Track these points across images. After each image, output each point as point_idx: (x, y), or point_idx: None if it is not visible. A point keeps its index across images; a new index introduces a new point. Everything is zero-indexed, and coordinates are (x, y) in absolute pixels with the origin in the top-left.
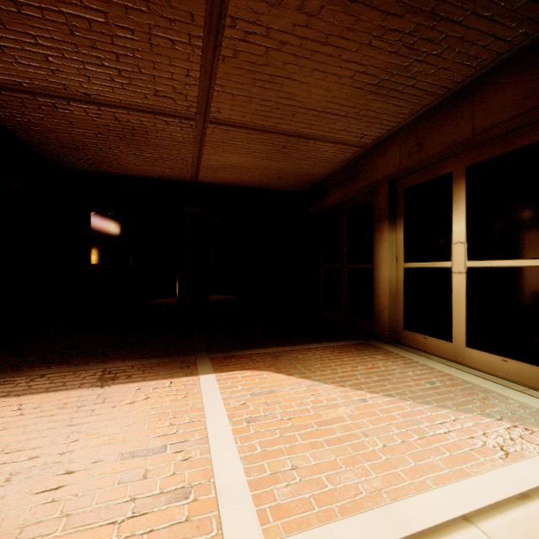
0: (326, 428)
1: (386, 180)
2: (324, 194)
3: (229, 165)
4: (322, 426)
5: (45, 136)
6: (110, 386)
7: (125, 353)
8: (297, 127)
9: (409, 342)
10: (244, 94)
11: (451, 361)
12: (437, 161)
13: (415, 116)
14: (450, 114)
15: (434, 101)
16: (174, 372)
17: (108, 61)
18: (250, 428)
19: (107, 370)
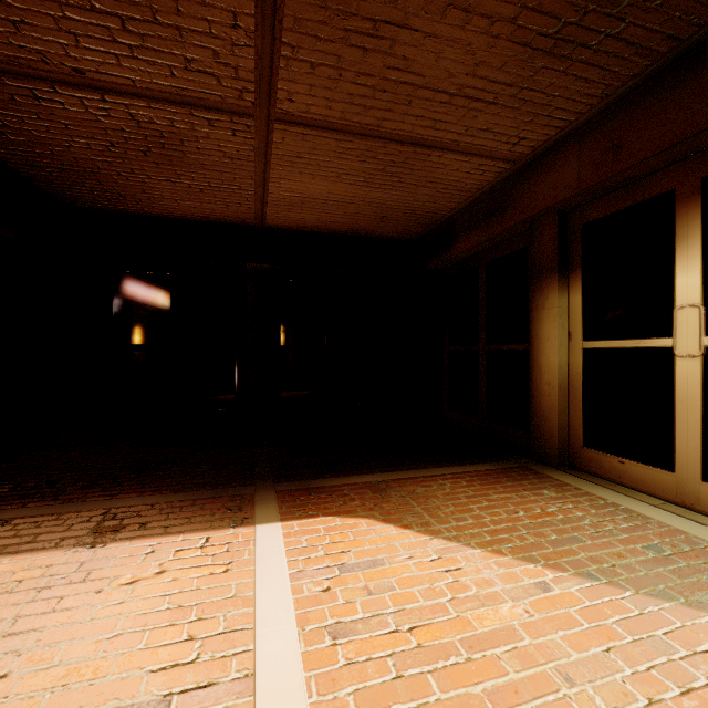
0: (485, 656)
1: (552, 212)
2: (450, 241)
3: (309, 197)
4: (477, 652)
5: (33, 151)
6: (106, 546)
7: (148, 480)
8: (414, 127)
9: (593, 467)
10: (330, 64)
11: (674, 504)
12: (645, 173)
13: (609, 100)
14: (677, 88)
15: (649, 68)
16: (216, 518)
17: (100, 1)
18: (337, 652)
19: (110, 513)
